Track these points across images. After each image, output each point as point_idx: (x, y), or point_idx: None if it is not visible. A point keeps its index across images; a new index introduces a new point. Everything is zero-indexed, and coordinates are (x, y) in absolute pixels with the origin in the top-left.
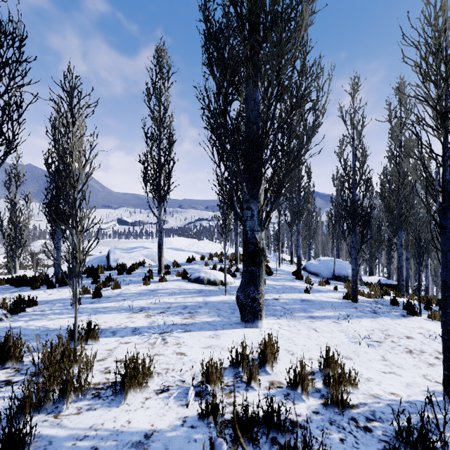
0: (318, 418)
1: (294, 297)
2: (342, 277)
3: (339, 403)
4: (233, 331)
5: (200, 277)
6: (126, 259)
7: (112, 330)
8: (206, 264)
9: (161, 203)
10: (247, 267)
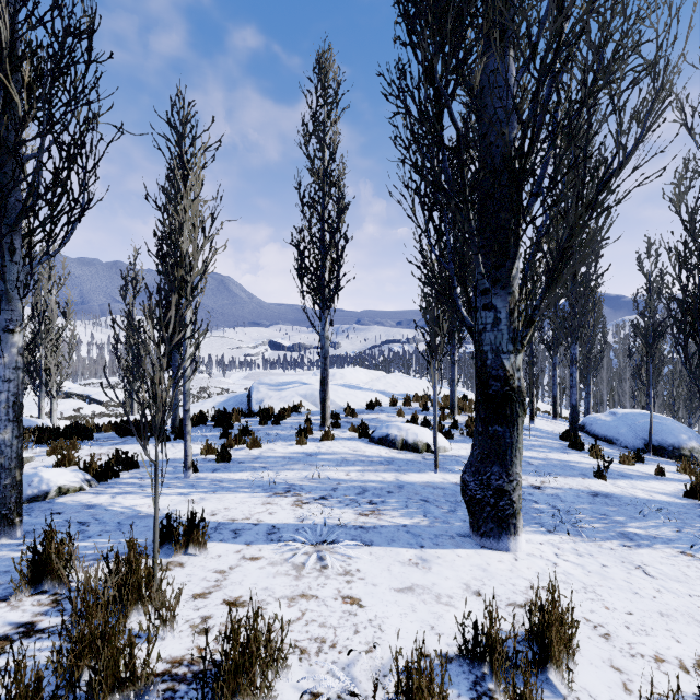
0: None
1: (575, 486)
2: (668, 449)
3: None
4: (456, 554)
5: (389, 435)
6: (275, 400)
7: (235, 526)
8: (399, 413)
9: (325, 310)
10: (486, 426)
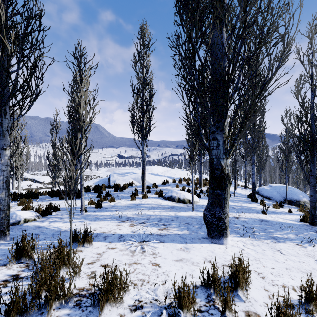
0: None
1: (253, 217)
2: (294, 201)
3: None
4: (201, 245)
5: (172, 196)
6: (121, 180)
7: (104, 235)
8: (177, 186)
9: (143, 140)
10: (213, 190)
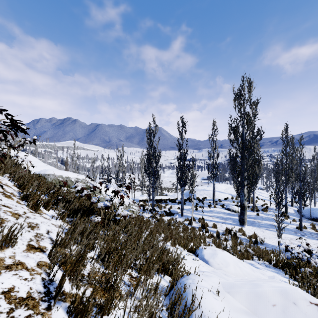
0: (244, 238)
1: (268, 223)
2: None
3: (249, 237)
4: (236, 226)
5: (229, 208)
6: (198, 194)
7: (205, 219)
8: (233, 202)
9: (214, 178)
10: (241, 210)
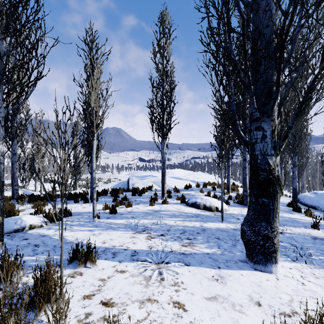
0: None
1: (302, 233)
2: None
3: None
4: (240, 273)
5: (196, 202)
6: (140, 184)
7: (114, 250)
8: (201, 191)
9: (164, 139)
10: (257, 198)
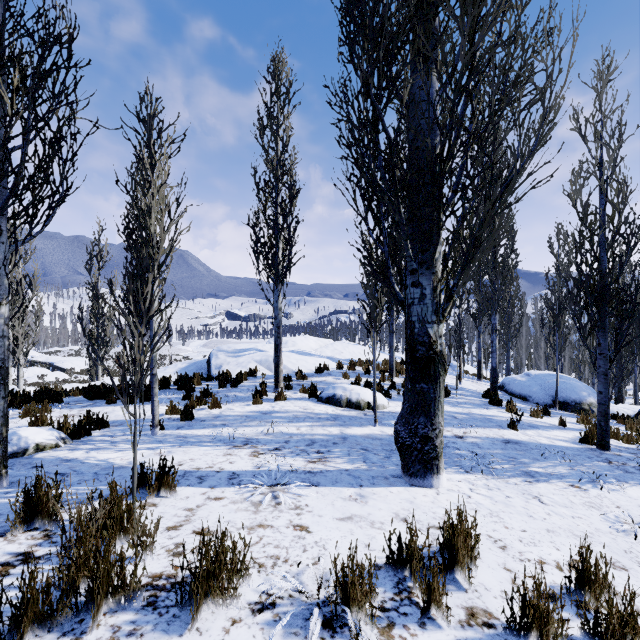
0: None
1: (491, 435)
2: (571, 404)
3: None
4: (389, 491)
5: (335, 395)
6: (233, 365)
7: (200, 474)
8: (345, 376)
9: (278, 285)
10: (414, 383)
